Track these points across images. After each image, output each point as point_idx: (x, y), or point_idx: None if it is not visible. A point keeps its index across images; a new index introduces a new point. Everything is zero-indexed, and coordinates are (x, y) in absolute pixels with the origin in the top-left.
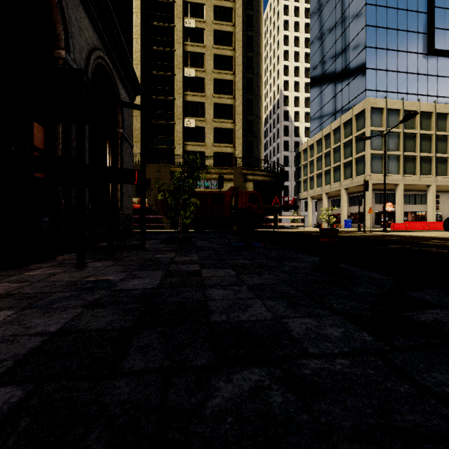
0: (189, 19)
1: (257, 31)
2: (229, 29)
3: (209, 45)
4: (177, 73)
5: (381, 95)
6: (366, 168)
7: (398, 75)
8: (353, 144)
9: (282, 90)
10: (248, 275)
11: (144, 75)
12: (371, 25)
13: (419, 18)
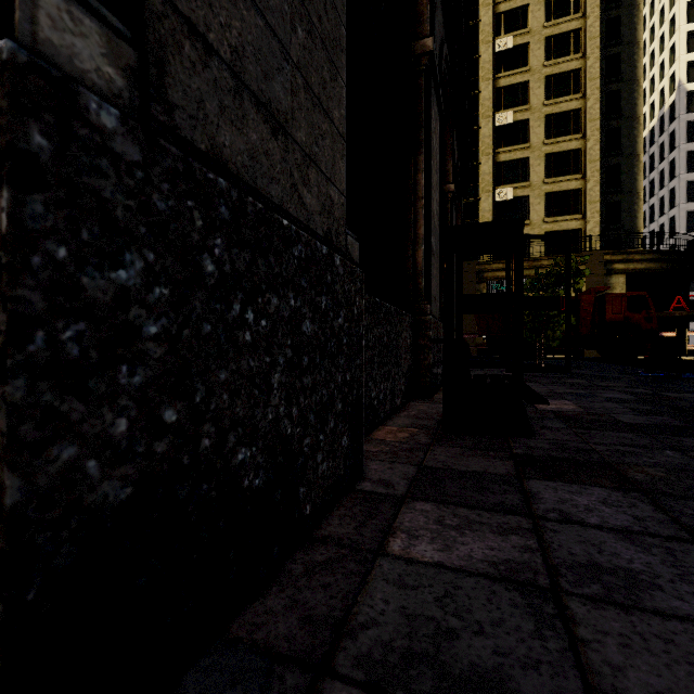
0: (503, 39)
1: (630, 4)
2: (574, 25)
3: (536, 65)
4: (484, 125)
5: None
6: None
7: None
8: None
9: (682, 82)
10: None
11: None
12: None
13: None
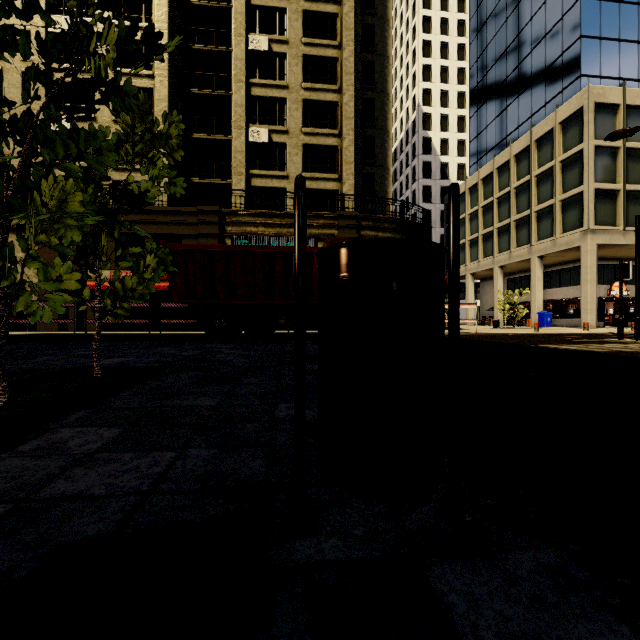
0: None
1: None
2: None
3: None
4: (236, 44)
5: (609, 85)
6: (586, 217)
7: (639, 48)
8: (558, 175)
9: (420, 104)
10: None
11: (177, 51)
12: None
13: None
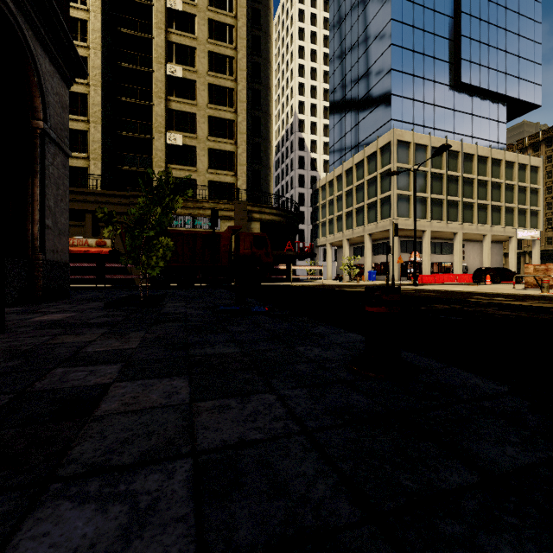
0: None
1: (266, 32)
2: (229, 21)
3: (202, 37)
4: (157, 69)
5: (407, 128)
6: (392, 211)
7: (424, 106)
8: (378, 182)
9: (296, 112)
10: (215, 400)
11: (107, 66)
12: (397, 45)
13: (446, 45)
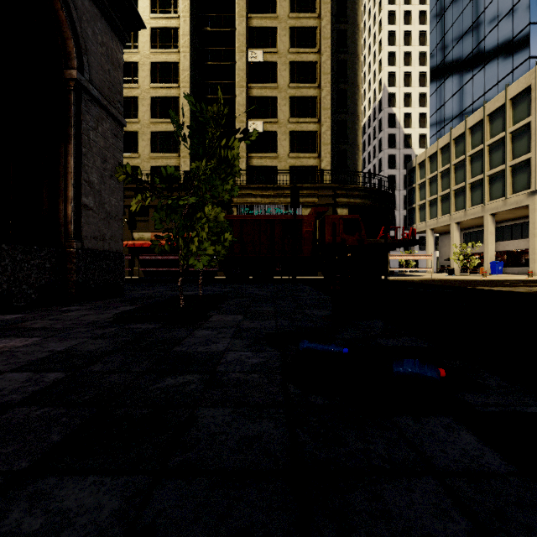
0: None
1: None
2: None
3: (283, 14)
4: (239, 58)
5: None
6: (533, 179)
7: None
8: (508, 145)
9: (386, 86)
10: None
11: (195, 67)
12: None
13: None
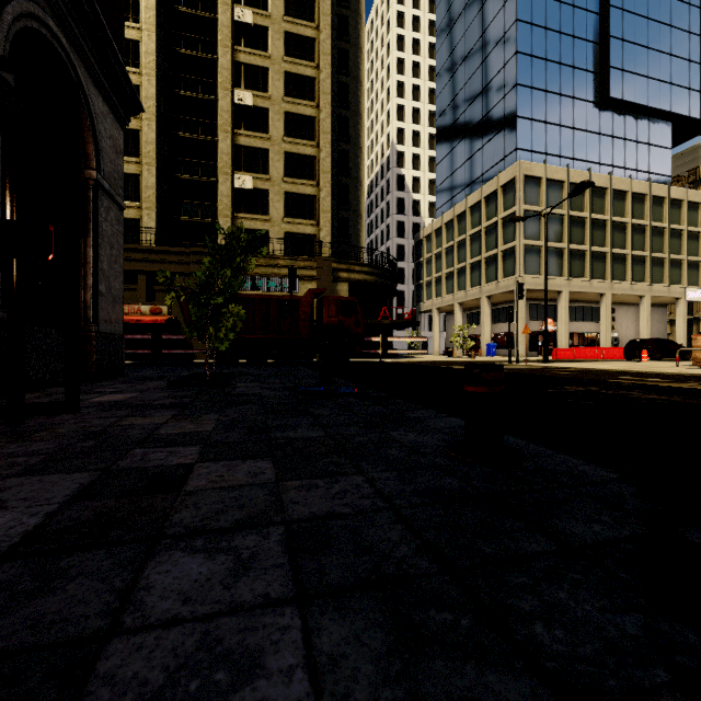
0: (243, 9)
1: (356, 44)
2: (310, 33)
3: (276, 55)
4: (222, 96)
5: (538, 159)
6: (518, 266)
7: (561, 131)
8: (499, 230)
9: (394, 142)
10: (302, 480)
11: (163, 95)
12: (524, 53)
13: (590, 50)
